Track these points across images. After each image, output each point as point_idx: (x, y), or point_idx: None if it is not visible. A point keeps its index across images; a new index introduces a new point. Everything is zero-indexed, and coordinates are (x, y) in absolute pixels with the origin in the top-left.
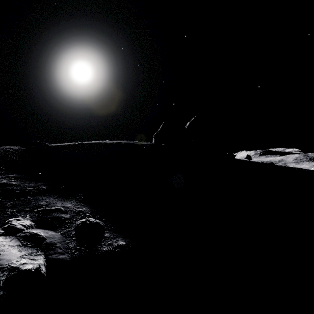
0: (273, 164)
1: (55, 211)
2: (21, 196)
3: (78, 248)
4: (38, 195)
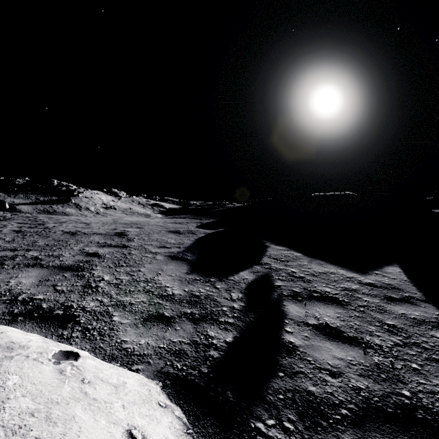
0: None
1: None
2: None
3: None
4: None
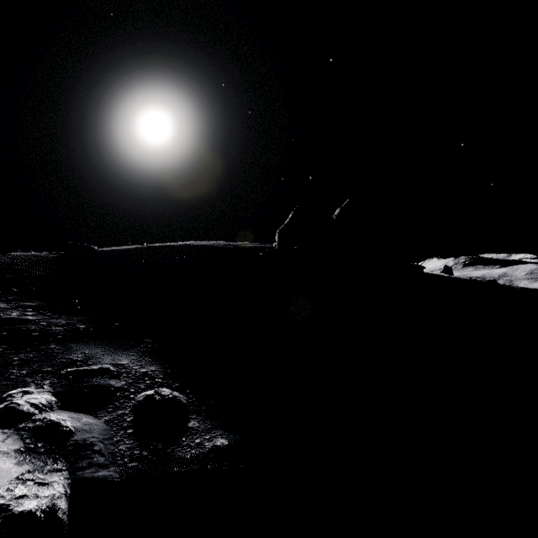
0: (495, 282)
1: (98, 373)
2: (40, 343)
3: (136, 453)
4: (71, 340)
